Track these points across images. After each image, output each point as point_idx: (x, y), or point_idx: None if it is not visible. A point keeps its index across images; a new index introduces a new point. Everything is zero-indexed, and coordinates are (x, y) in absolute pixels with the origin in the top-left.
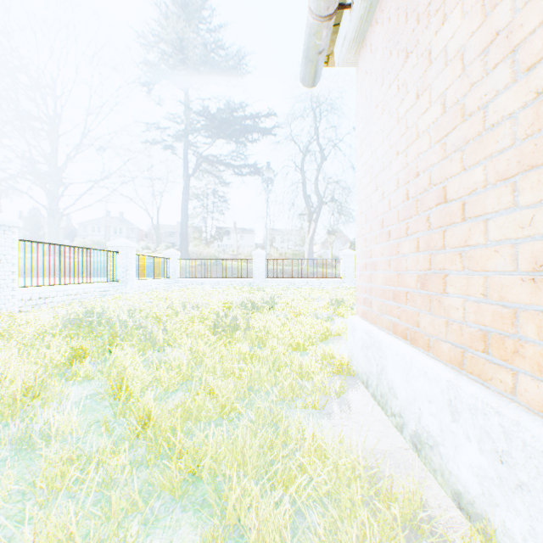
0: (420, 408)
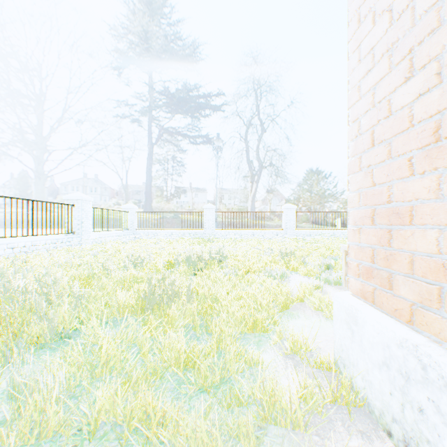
0: None
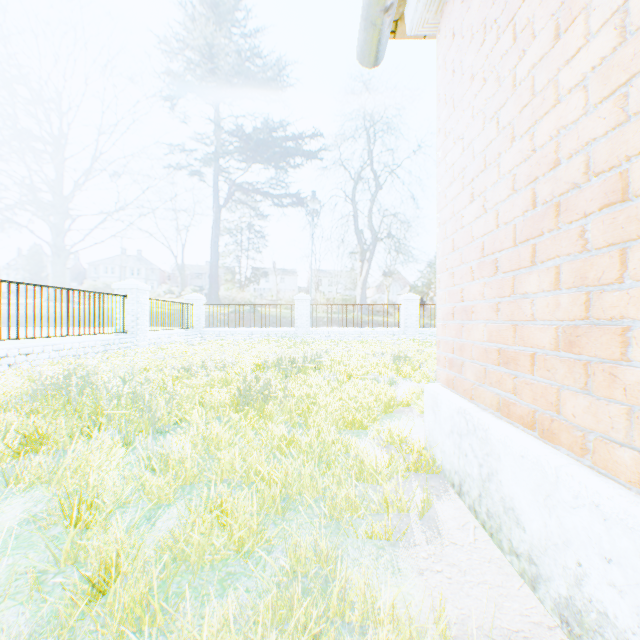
0: (581, 564)
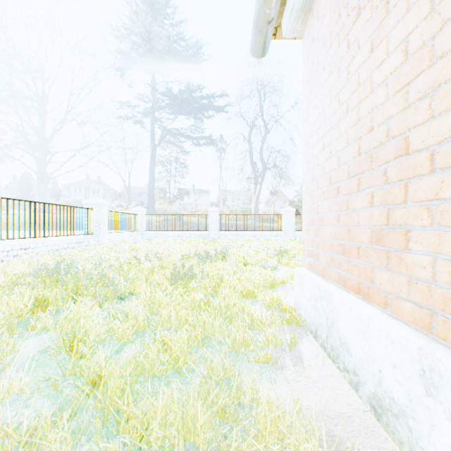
0: (381, 371)
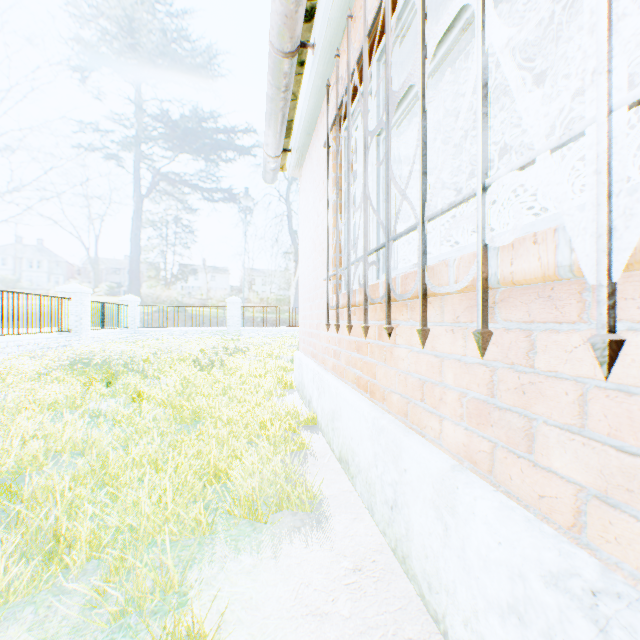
0: (309, 386)
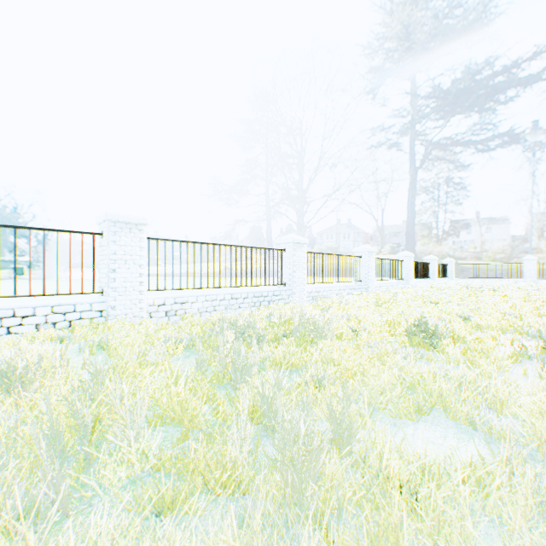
0: None
